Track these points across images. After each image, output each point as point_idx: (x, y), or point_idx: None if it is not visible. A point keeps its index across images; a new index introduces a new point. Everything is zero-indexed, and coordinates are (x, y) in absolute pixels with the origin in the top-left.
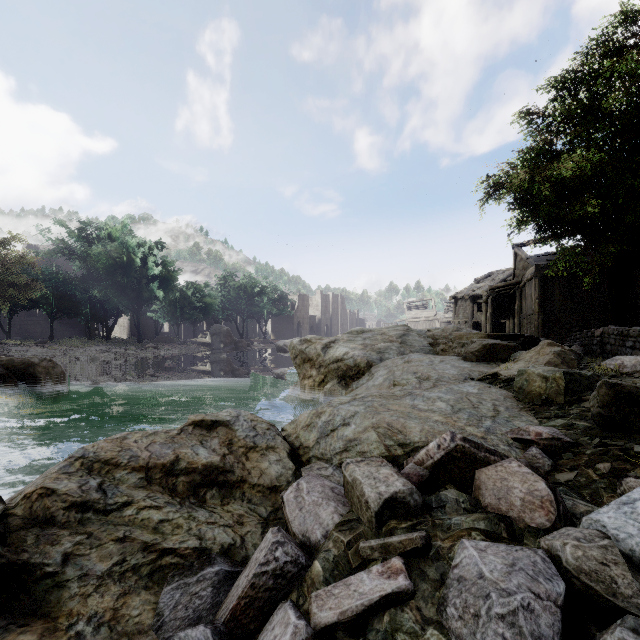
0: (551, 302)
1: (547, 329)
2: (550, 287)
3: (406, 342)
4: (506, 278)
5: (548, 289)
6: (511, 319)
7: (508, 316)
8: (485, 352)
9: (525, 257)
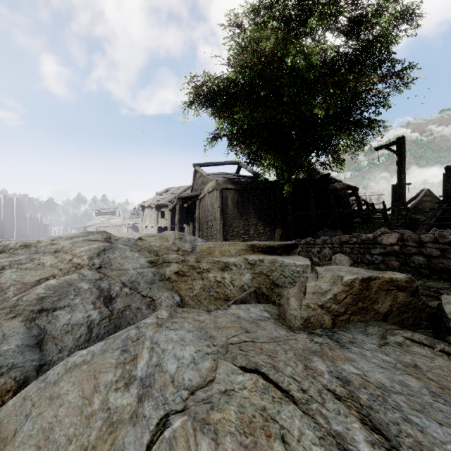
0: (227, 210)
1: (225, 232)
2: (226, 198)
3: (111, 264)
4: (182, 193)
5: (225, 200)
6: (191, 224)
7: (187, 222)
8: (351, 300)
9: (206, 174)
